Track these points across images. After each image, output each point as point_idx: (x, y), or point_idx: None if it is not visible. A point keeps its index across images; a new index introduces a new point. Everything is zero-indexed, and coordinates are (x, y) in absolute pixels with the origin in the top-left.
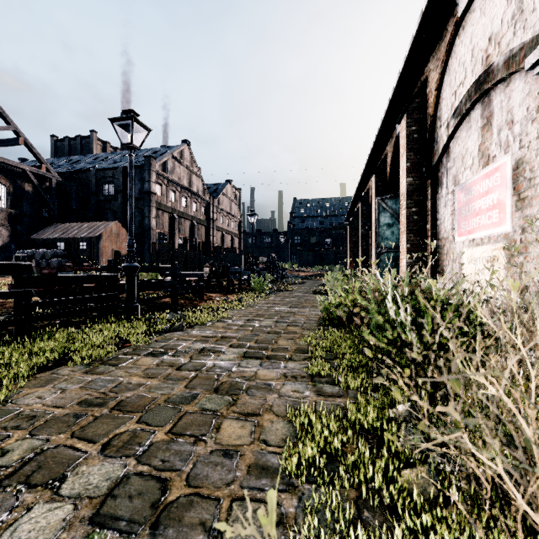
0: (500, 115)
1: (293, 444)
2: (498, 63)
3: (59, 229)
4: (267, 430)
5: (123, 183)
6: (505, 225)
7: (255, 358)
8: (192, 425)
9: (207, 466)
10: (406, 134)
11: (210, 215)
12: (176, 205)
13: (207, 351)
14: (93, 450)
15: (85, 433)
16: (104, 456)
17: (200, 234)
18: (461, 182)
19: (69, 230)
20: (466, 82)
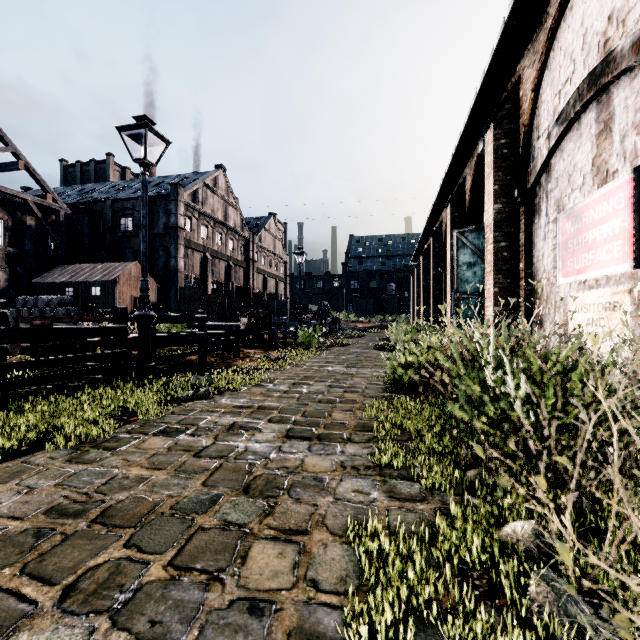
0: (624, 117)
1: (358, 588)
2: (623, 47)
3: (67, 271)
4: (318, 561)
5: None
6: (632, 261)
7: (302, 438)
8: (206, 552)
9: (222, 634)
10: (493, 149)
11: (250, 254)
12: (209, 242)
13: (238, 428)
14: (48, 599)
15: (43, 566)
16: (60, 613)
17: (237, 278)
18: (566, 207)
19: (79, 272)
20: (576, 78)
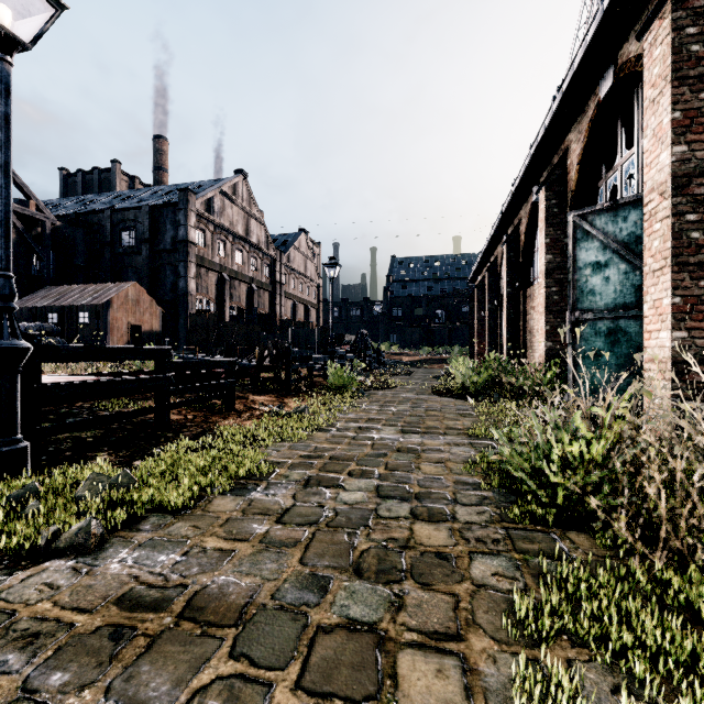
0: None
1: None
2: None
3: (52, 294)
4: None
5: (149, 228)
6: None
7: None
8: None
9: None
10: (671, 45)
11: (277, 276)
12: (227, 261)
13: None
14: None
15: None
16: None
17: (261, 303)
18: None
19: (66, 295)
20: None
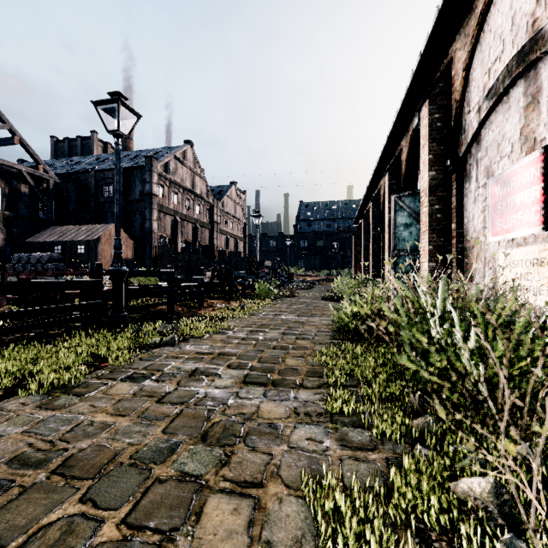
0: None
1: None
2: None
3: (56, 232)
4: (272, 519)
5: (123, 184)
6: None
7: (258, 384)
8: (160, 507)
9: None
10: (428, 122)
11: (214, 218)
12: (178, 207)
13: (199, 374)
14: None
15: None
16: None
17: (203, 237)
18: (495, 173)
19: (67, 233)
20: (505, 56)
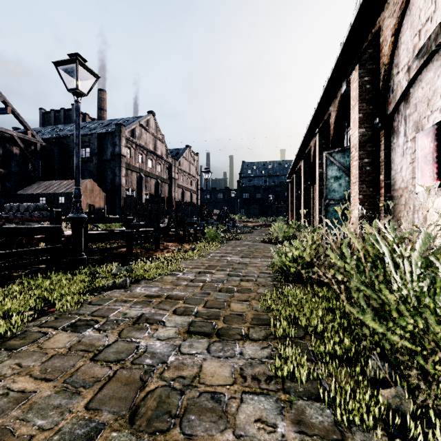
0: None
1: None
2: None
3: (42, 186)
4: None
5: (97, 147)
6: None
7: (202, 335)
8: None
9: None
10: (358, 85)
11: (172, 174)
12: (143, 165)
13: (144, 321)
14: None
15: None
16: None
17: (163, 191)
18: (426, 127)
19: (50, 186)
20: (437, 15)
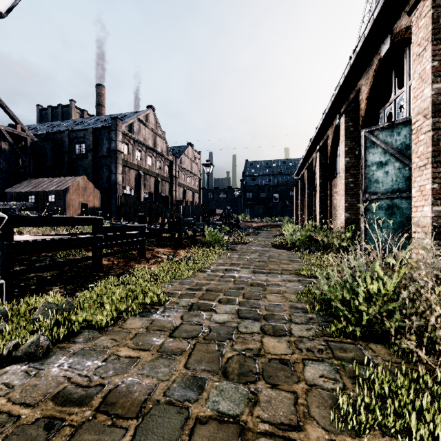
0: None
1: None
2: None
3: (31, 183)
4: None
5: (93, 142)
6: None
7: None
8: None
9: None
10: (432, 17)
11: (173, 172)
12: (142, 163)
13: None
14: None
15: None
16: None
17: (164, 189)
18: None
19: (40, 184)
20: None
